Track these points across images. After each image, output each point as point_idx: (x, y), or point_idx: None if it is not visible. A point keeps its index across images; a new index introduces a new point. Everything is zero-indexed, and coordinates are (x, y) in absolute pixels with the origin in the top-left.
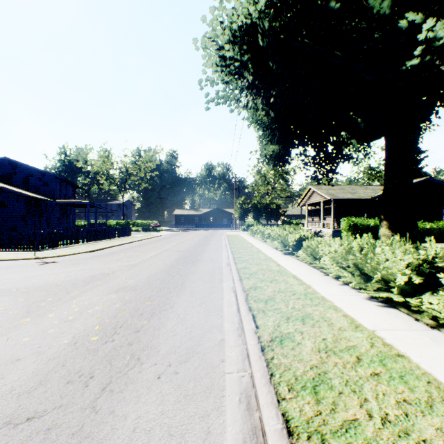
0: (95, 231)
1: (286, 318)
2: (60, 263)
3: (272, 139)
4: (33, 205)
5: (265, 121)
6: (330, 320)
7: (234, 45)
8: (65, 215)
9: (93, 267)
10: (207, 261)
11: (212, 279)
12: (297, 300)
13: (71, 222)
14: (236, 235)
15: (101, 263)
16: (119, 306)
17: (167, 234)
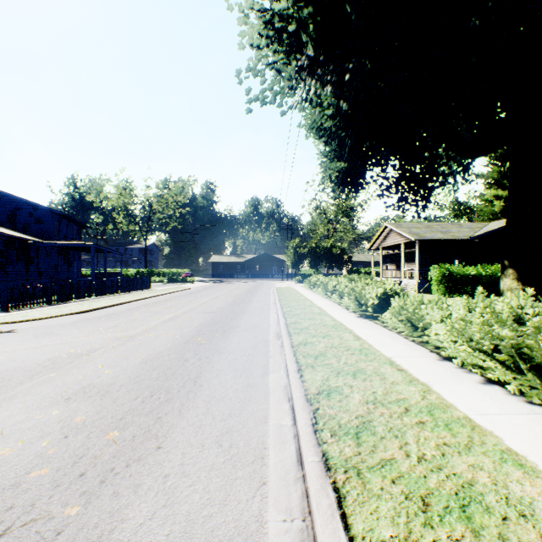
0: (97, 283)
1: (422, 506)
2: (18, 333)
3: (339, 156)
4: (17, 248)
5: (332, 123)
6: (536, 516)
7: (287, 1)
8: (66, 262)
9: (64, 341)
10: (245, 330)
11: (250, 368)
12: (422, 431)
13: (74, 271)
14: (288, 288)
15: (82, 333)
16: (46, 447)
17: (199, 286)
